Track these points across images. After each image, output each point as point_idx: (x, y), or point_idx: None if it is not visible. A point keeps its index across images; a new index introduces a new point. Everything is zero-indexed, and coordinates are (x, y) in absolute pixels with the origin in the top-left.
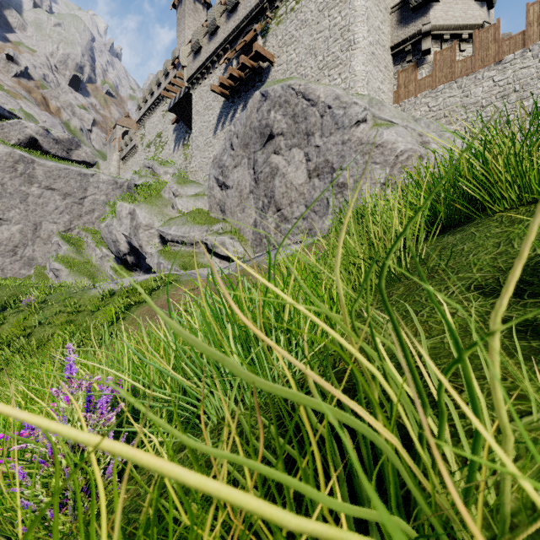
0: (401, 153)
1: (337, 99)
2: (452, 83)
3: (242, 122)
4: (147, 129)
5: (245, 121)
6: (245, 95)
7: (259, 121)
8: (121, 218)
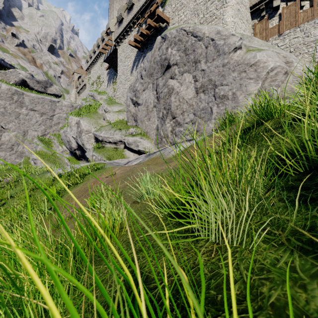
0: (271, 69)
1: (219, 34)
2: (296, 28)
3: (148, 60)
4: (91, 74)
5: (151, 58)
6: (150, 46)
7: (160, 56)
8: (71, 126)
